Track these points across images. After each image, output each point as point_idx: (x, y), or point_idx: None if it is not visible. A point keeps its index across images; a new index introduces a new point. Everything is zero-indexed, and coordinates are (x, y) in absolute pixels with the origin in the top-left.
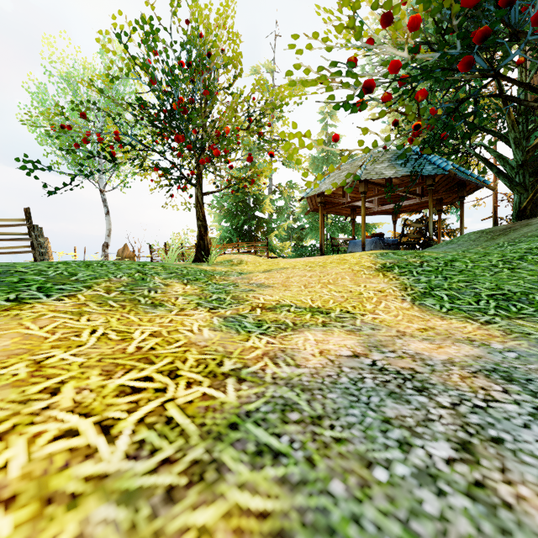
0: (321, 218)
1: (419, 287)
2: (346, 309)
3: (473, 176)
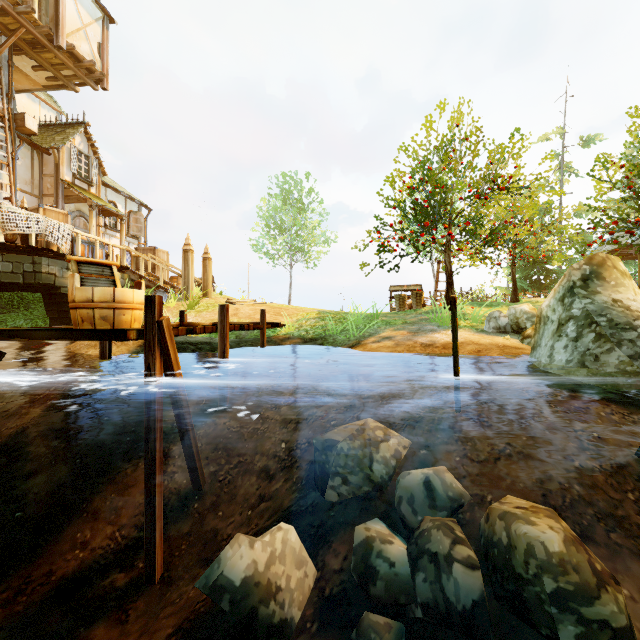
0: None
1: None
2: None
3: None
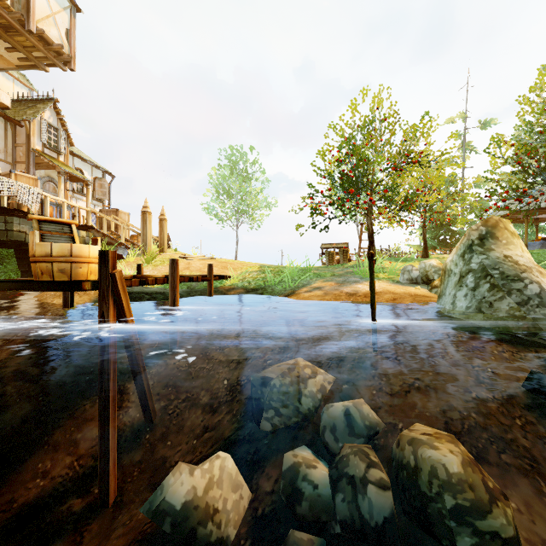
0: None
1: None
2: None
3: None
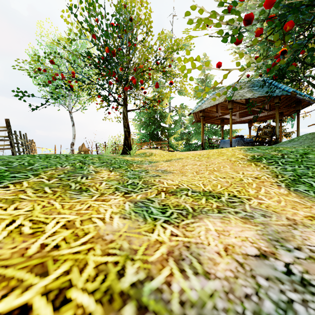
0: (202, 126)
1: (288, 175)
2: (233, 194)
3: (306, 96)
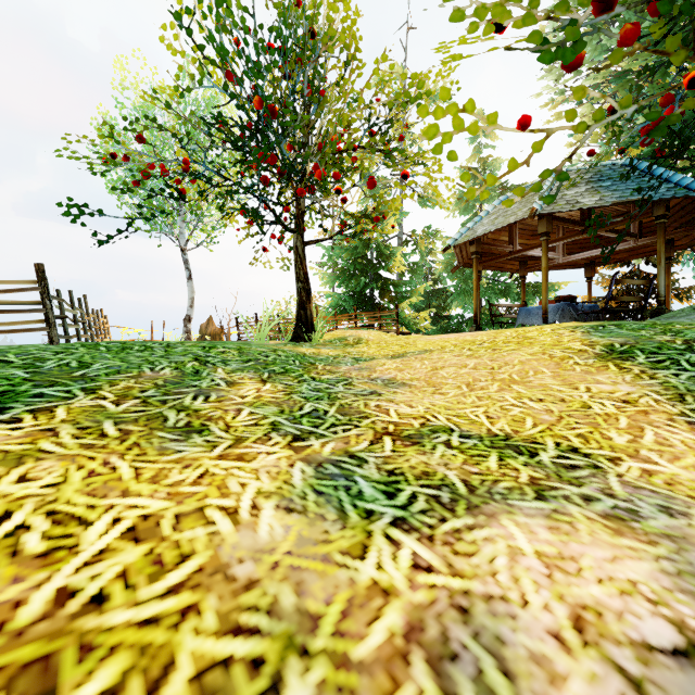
0: (476, 276)
1: None
2: (569, 443)
3: None
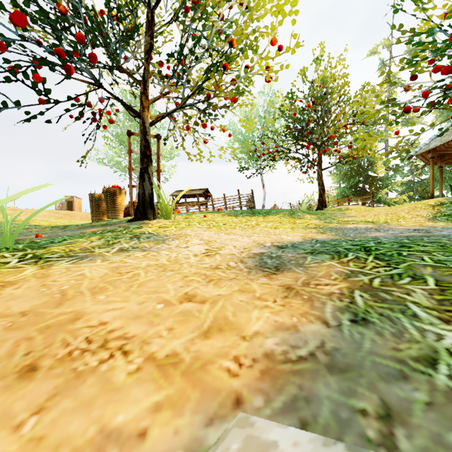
0: (432, 171)
1: (447, 212)
2: (386, 222)
3: None
